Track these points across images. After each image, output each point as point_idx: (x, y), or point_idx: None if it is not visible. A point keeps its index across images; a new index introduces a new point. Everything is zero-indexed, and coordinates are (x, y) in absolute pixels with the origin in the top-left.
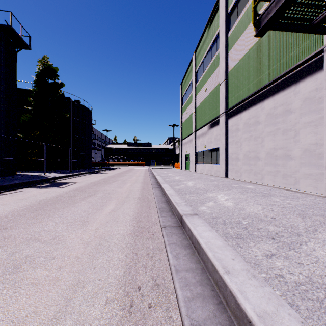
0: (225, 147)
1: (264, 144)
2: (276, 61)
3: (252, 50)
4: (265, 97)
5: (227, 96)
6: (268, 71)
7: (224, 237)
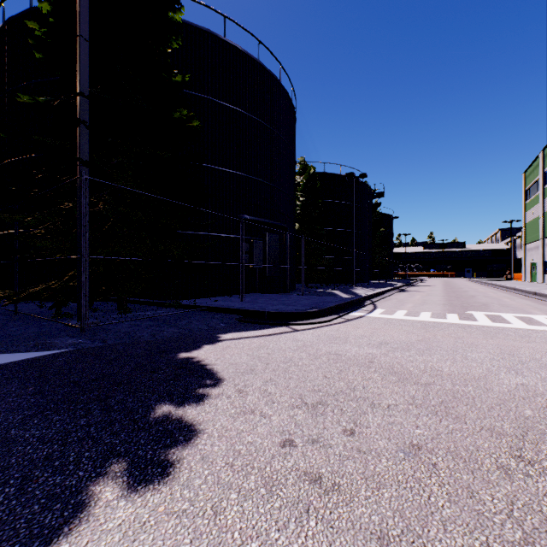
0: None
1: None
2: None
3: None
4: None
5: None
6: None
7: None
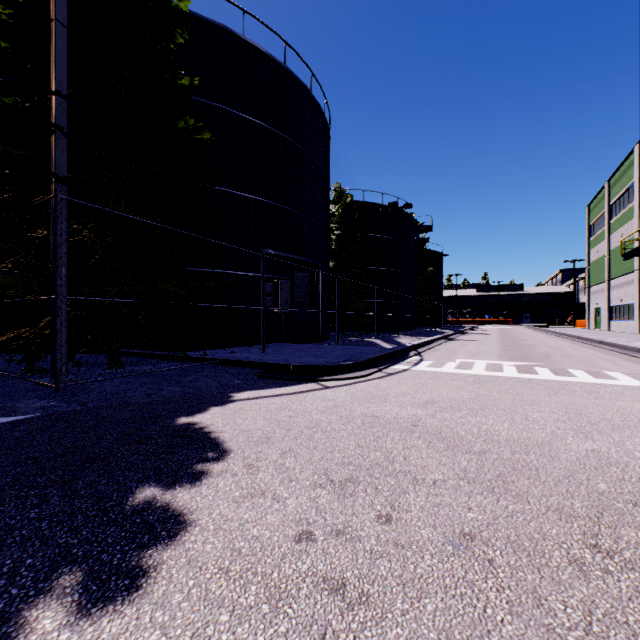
0: (638, 304)
1: None
2: None
3: None
4: None
5: None
6: None
7: None
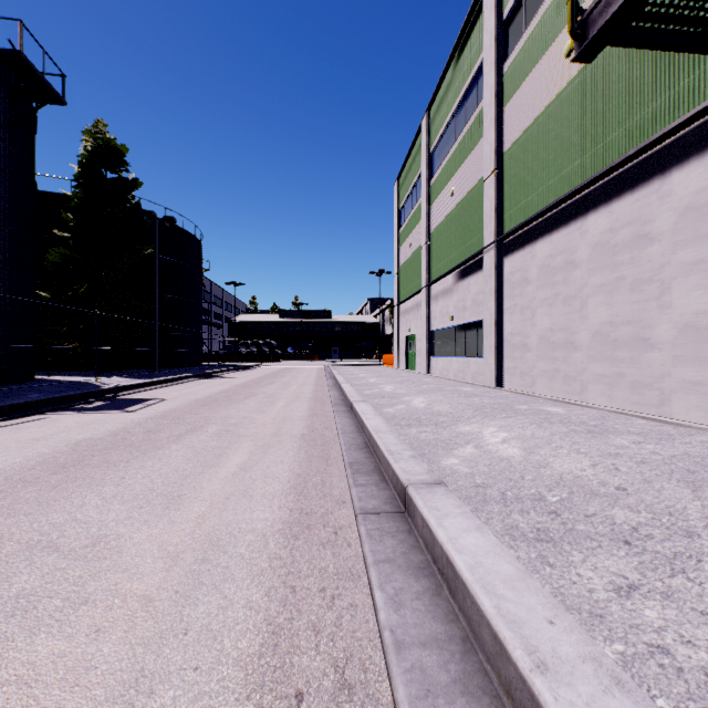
0: (496, 320)
1: (586, 313)
2: (615, 124)
3: (559, 100)
4: (590, 206)
5: (502, 205)
6: (596, 147)
7: (507, 538)
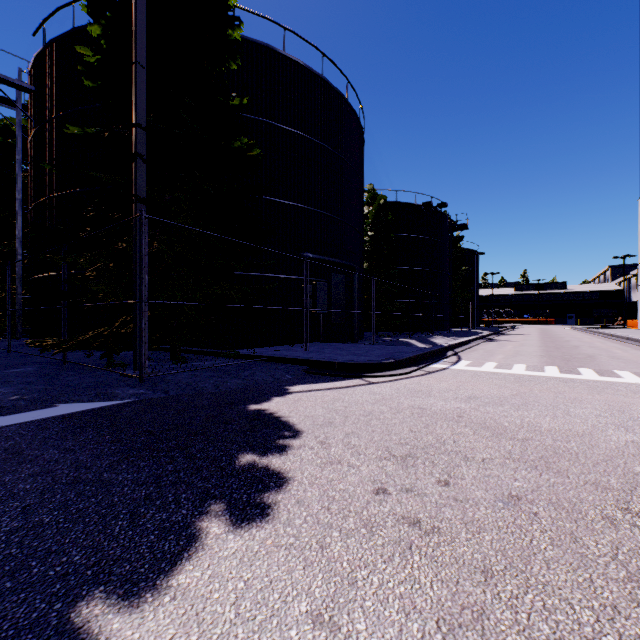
0: None
1: None
2: None
3: None
4: None
5: None
6: None
7: None
